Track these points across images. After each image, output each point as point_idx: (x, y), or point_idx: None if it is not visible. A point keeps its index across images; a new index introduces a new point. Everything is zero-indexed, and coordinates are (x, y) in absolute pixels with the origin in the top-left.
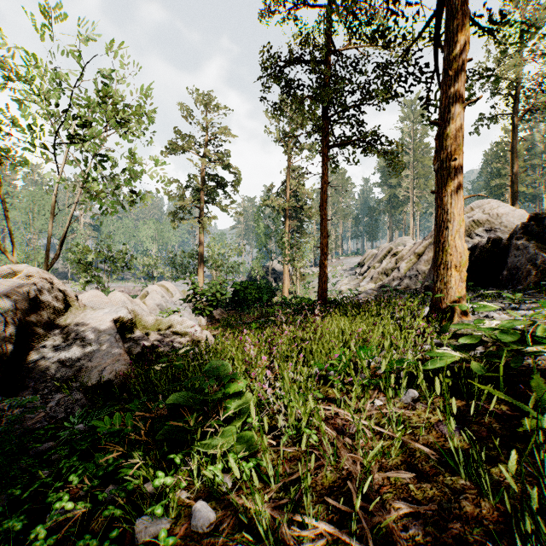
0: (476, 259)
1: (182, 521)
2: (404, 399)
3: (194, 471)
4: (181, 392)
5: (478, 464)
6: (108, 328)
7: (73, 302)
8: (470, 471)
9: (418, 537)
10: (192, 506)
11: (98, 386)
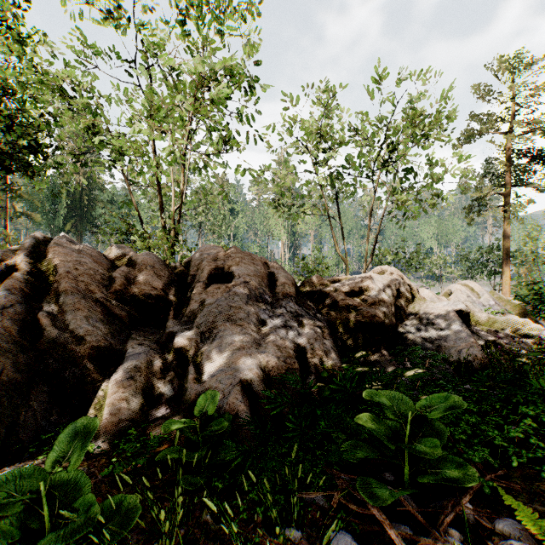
0: None
1: None
2: None
3: None
4: None
5: None
6: (453, 318)
7: (415, 294)
8: None
9: None
10: None
11: (458, 362)
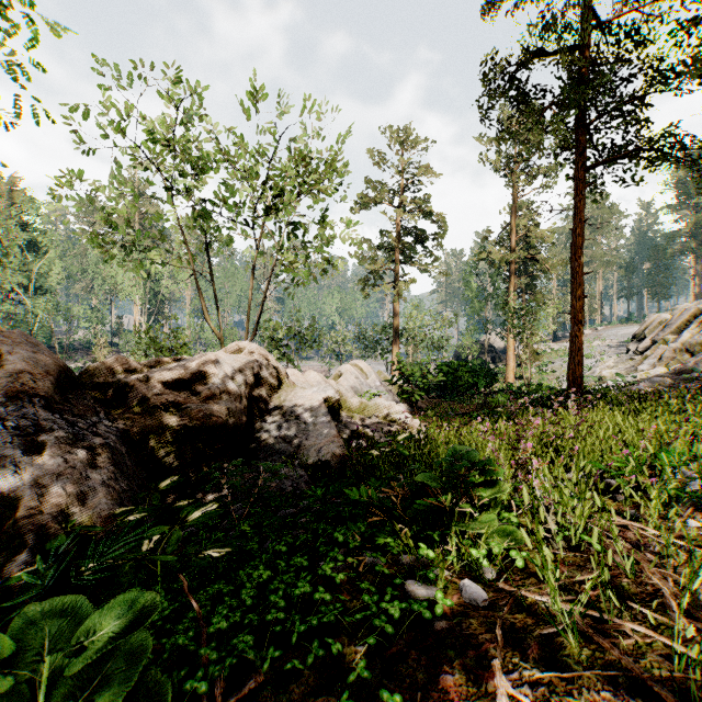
0: None
1: (452, 592)
2: None
3: (453, 552)
4: (428, 473)
5: None
6: (319, 408)
7: (284, 379)
8: None
9: None
10: (457, 583)
11: (316, 465)
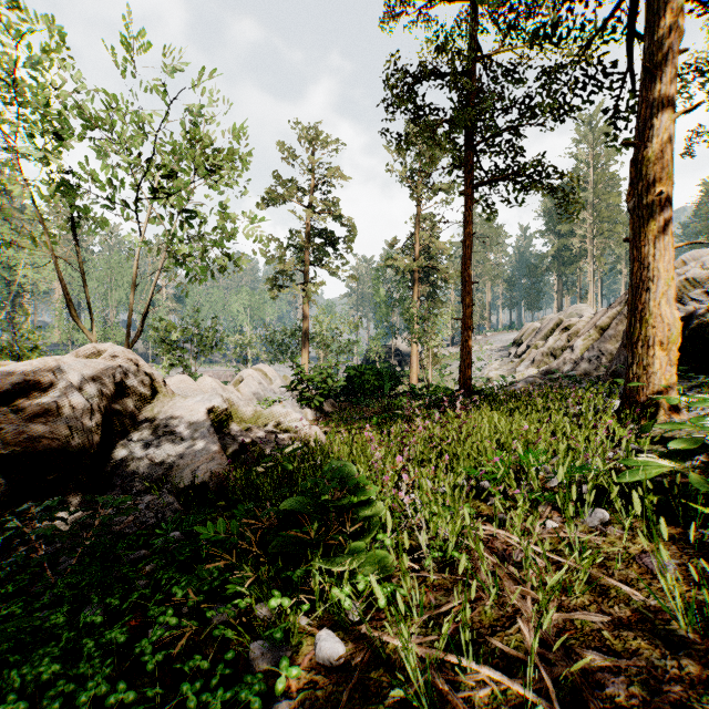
0: (691, 334)
1: (304, 651)
2: (589, 521)
3: (316, 593)
4: (296, 497)
5: (706, 609)
6: (201, 420)
7: (161, 388)
8: (693, 619)
9: (619, 697)
10: (315, 635)
11: (191, 488)
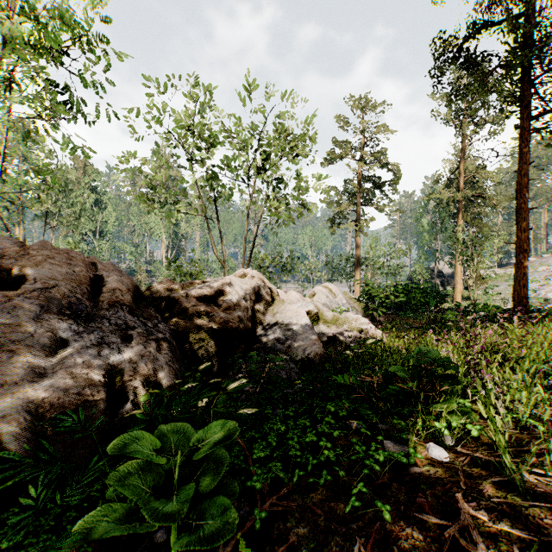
0: None
1: (420, 450)
2: None
3: (420, 424)
4: (397, 366)
5: None
6: (303, 318)
7: (275, 297)
8: None
9: None
10: (424, 445)
11: (303, 361)
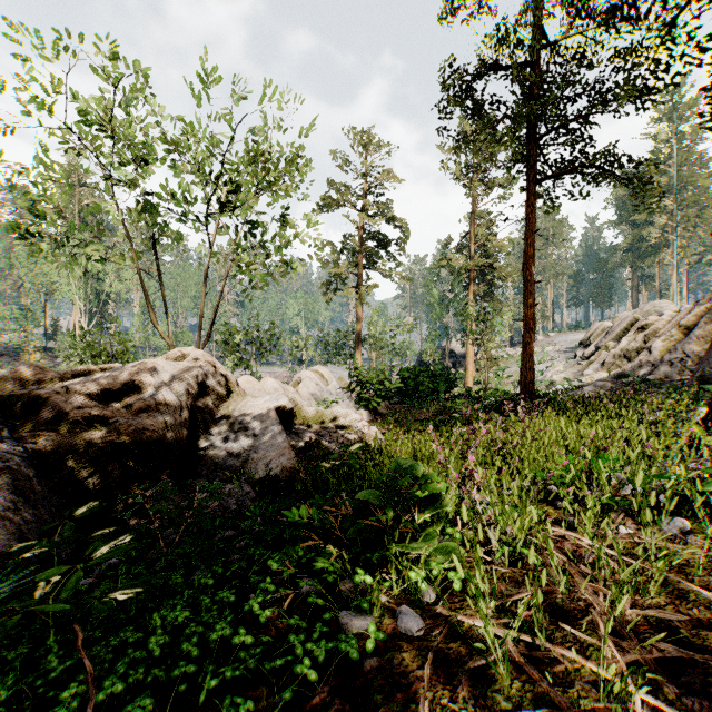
0: None
1: (387, 622)
2: (667, 530)
3: (393, 575)
4: (371, 490)
5: None
6: (271, 418)
7: (234, 388)
8: None
9: (694, 685)
10: (395, 610)
11: (265, 480)
